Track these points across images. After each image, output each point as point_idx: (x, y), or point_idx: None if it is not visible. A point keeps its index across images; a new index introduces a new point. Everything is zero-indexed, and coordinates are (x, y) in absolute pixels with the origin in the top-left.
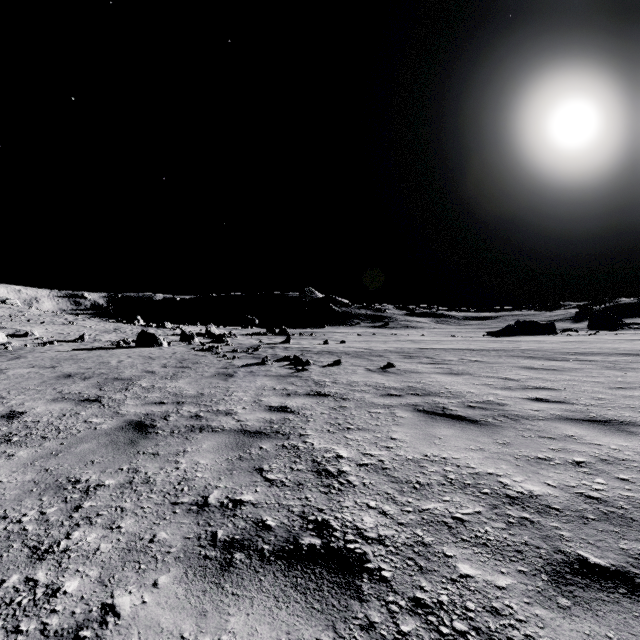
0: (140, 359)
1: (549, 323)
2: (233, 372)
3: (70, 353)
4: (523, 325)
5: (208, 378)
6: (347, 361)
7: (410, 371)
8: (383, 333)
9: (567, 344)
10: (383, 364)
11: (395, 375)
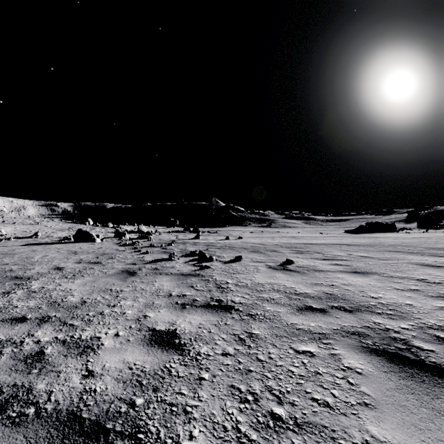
0: (64, 254)
1: (391, 224)
2: (137, 269)
3: (12, 248)
4: (372, 225)
5: (108, 277)
6: (247, 256)
7: (311, 269)
8: (269, 231)
9: (420, 240)
10: (281, 260)
11: (299, 274)
